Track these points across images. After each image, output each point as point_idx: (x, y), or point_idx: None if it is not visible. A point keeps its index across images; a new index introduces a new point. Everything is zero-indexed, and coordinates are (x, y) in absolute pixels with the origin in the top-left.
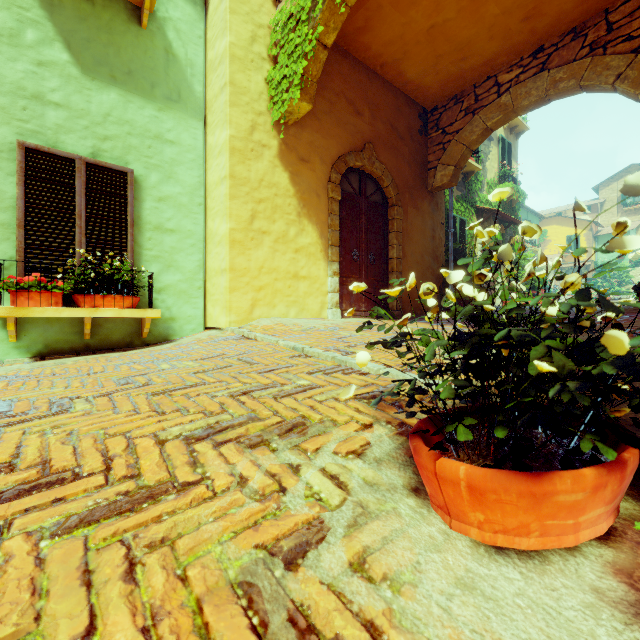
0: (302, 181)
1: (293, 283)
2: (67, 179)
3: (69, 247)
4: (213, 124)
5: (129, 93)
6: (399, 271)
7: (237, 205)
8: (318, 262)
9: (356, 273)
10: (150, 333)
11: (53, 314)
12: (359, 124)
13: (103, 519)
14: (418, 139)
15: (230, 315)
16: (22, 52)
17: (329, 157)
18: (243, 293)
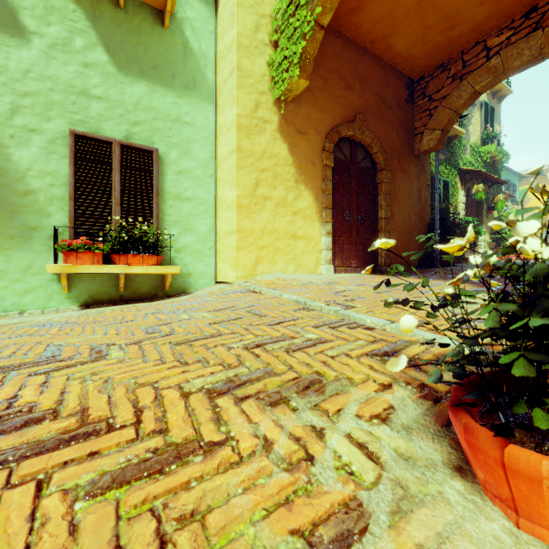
0: (299, 151)
1: (291, 242)
2: (106, 159)
3: (108, 215)
4: (222, 106)
5: (154, 84)
6: (387, 230)
7: (243, 175)
8: (313, 223)
9: (347, 232)
10: (171, 286)
11: (95, 271)
12: (350, 97)
13: (134, 480)
14: (405, 107)
15: (237, 271)
16: (72, 57)
17: (323, 128)
18: (248, 252)
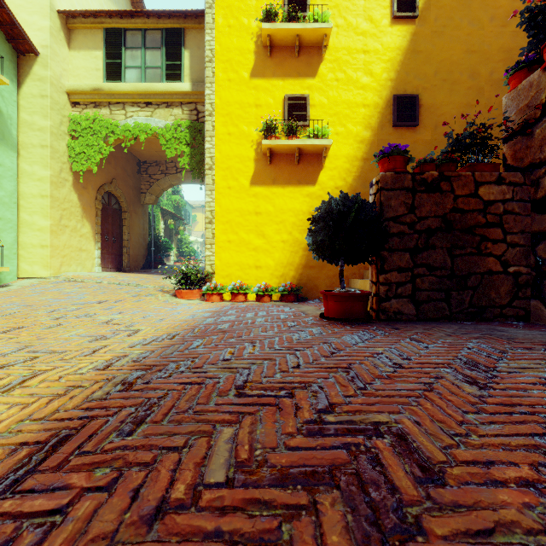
0: (84, 199)
1: (79, 253)
2: None
3: None
4: (30, 159)
5: None
6: (128, 247)
7: (54, 212)
8: (91, 242)
9: (107, 247)
10: None
11: None
12: (110, 168)
13: (139, 301)
14: (137, 176)
15: (51, 270)
16: None
17: (96, 186)
18: (57, 259)
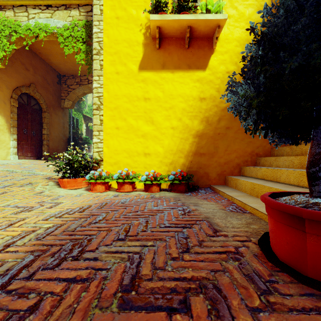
0: None
1: None
2: None
3: None
4: None
5: None
6: (48, 140)
7: None
8: (5, 134)
9: (26, 139)
10: None
11: None
12: (28, 74)
13: None
14: (57, 86)
15: None
16: None
17: (11, 86)
18: None
